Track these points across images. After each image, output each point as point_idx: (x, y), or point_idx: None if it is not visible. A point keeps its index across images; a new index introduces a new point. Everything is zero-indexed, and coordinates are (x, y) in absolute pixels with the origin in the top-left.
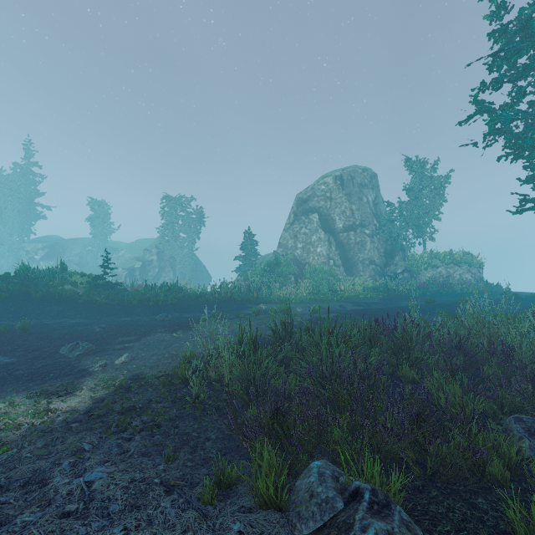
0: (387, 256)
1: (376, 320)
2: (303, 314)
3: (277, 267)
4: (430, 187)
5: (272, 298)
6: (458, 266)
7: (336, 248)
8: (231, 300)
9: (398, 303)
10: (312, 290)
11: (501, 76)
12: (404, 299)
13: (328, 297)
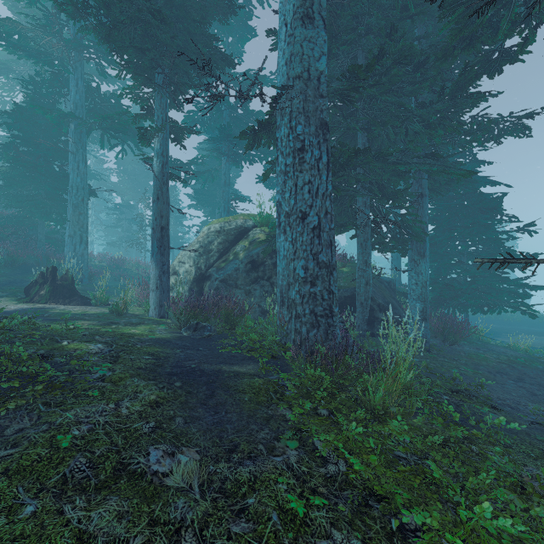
0: None
1: None
2: None
3: None
4: None
5: None
6: None
7: None
8: None
9: None
10: None
11: None
12: None
13: None
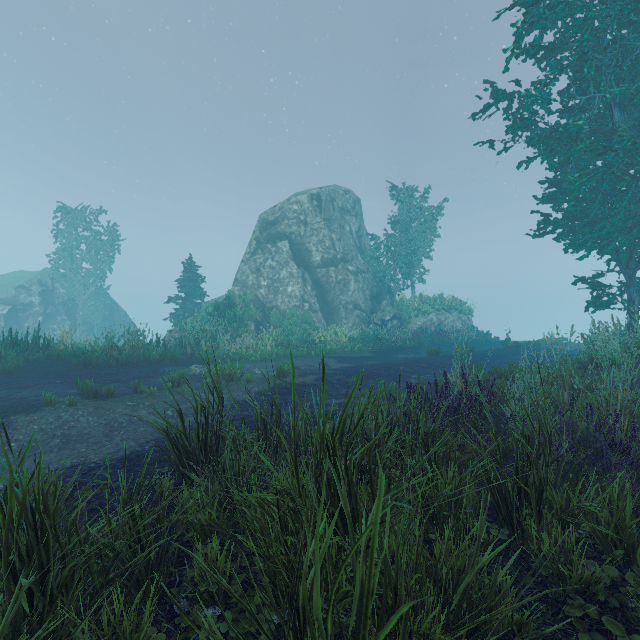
0: (374, 299)
1: (410, 387)
2: (263, 379)
3: (230, 310)
4: (419, 220)
5: (216, 355)
6: (449, 312)
7: (312, 288)
8: (141, 360)
9: (394, 356)
10: (280, 342)
11: (538, 38)
12: (399, 352)
13: (304, 351)
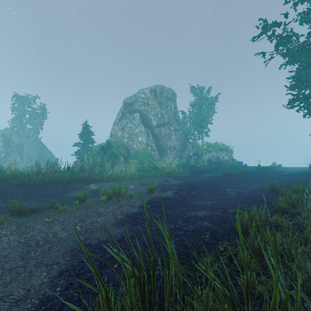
0: (183, 145)
1: None
2: (139, 194)
3: (109, 150)
4: (205, 104)
5: (105, 177)
6: (221, 151)
7: (152, 138)
8: (58, 181)
9: (202, 175)
10: (139, 168)
11: None
12: (203, 173)
13: (153, 173)
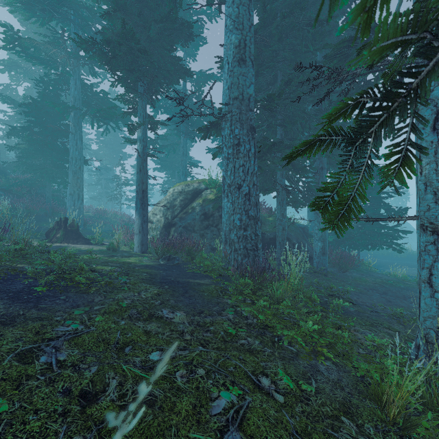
0: None
1: None
2: None
3: None
4: None
5: None
6: None
7: None
8: None
9: None
10: None
11: None
12: None
13: None
